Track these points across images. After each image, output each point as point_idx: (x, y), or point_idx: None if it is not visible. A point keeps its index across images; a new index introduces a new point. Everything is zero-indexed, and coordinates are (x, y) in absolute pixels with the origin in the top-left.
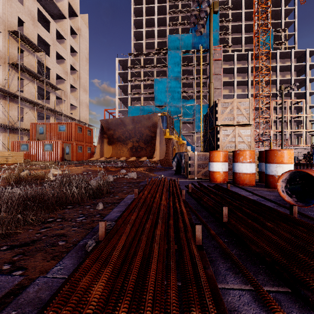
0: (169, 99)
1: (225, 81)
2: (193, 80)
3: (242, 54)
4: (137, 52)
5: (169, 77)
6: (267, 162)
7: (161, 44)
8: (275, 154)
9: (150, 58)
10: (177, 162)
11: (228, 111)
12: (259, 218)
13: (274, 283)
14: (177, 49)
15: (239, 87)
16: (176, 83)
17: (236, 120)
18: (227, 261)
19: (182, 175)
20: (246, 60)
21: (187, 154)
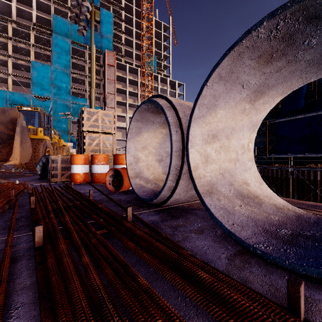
0: (54, 92)
1: (119, 88)
2: (85, 77)
3: (133, 68)
4: (2, 13)
5: (53, 65)
6: (114, 164)
7: (42, 21)
8: (118, 158)
9: (24, 31)
10: (43, 165)
11: (94, 119)
12: (58, 200)
13: (28, 232)
14: (66, 36)
15: (131, 97)
16: (64, 75)
17: (100, 128)
18: (6, 230)
19: (47, 180)
20: (137, 74)
21: (50, 157)
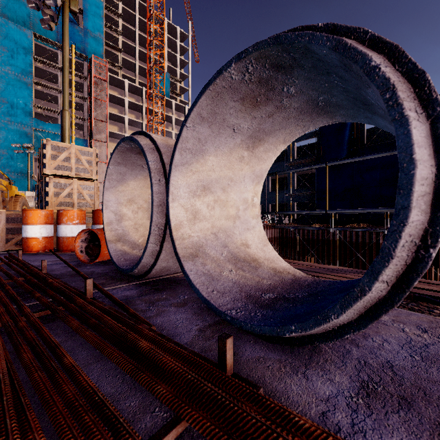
0: (3, 110)
1: (114, 114)
2: (59, 93)
3: (136, 86)
4: None
5: (1, 68)
6: (92, 223)
7: None
8: (99, 215)
9: None
10: None
11: (63, 158)
12: None
13: None
14: (25, 25)
15: (132, 128)
16: (22, 86)
17: (74, 171)
18: None
19: None
20: (141, 96)
21: None
